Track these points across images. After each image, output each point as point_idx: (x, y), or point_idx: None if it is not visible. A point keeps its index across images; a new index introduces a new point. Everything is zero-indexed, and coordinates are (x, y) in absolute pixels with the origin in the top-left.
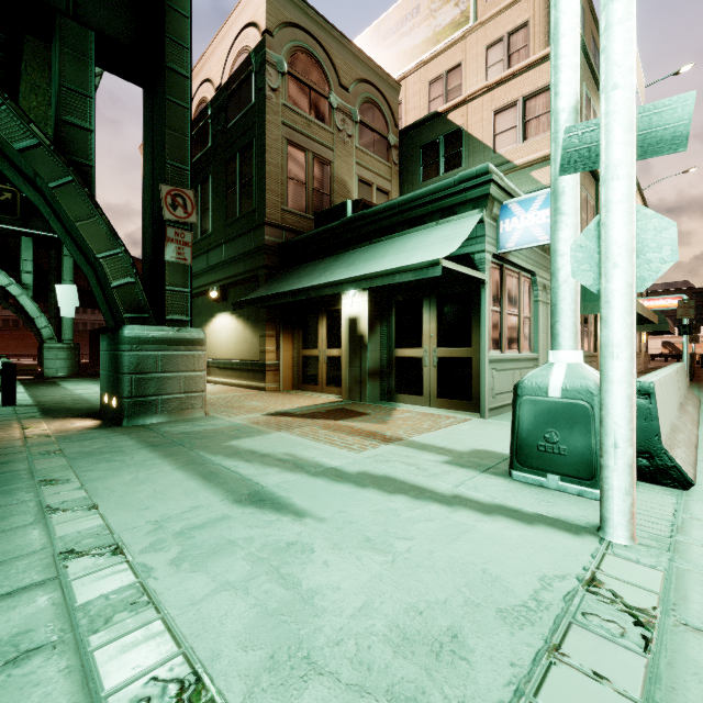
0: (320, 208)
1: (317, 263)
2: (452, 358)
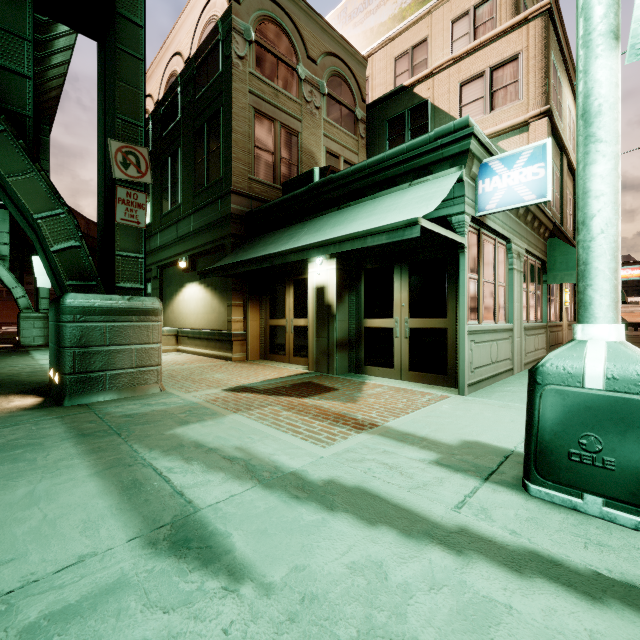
0: (287, 178)
1: (284, 230)
2: (425, 329)
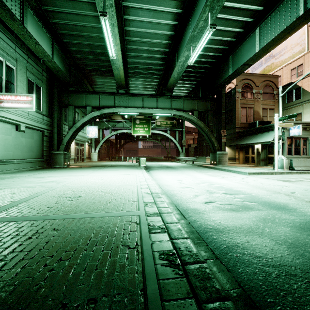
0: (250, 120)
1: (249, 136)
2: None
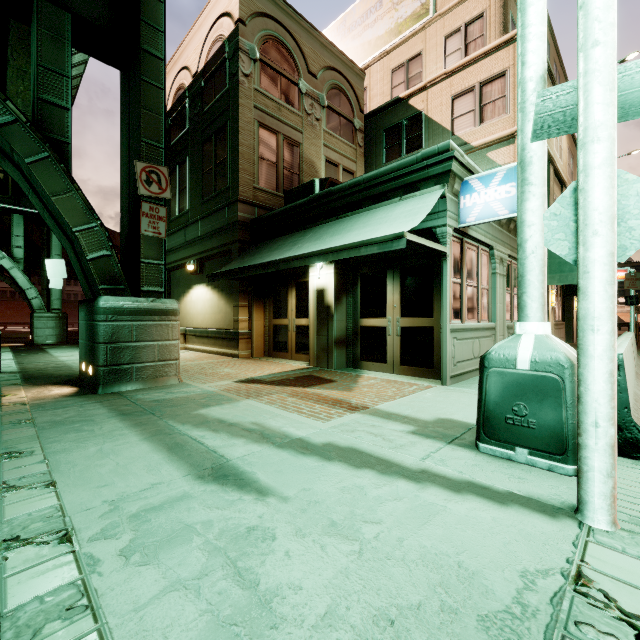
0: (290, 186)
1: (287, 237)
2: (414, 328)
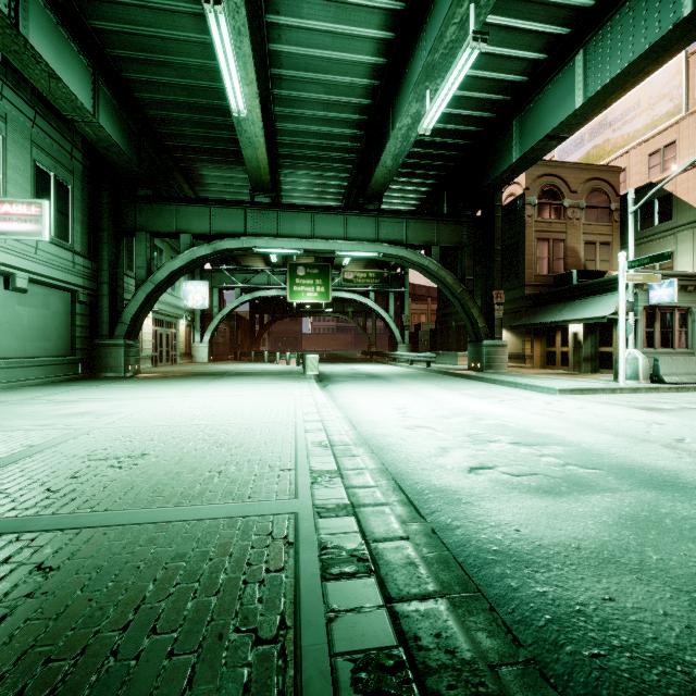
0: (557, 268)
1: (555, 306)
2: None
